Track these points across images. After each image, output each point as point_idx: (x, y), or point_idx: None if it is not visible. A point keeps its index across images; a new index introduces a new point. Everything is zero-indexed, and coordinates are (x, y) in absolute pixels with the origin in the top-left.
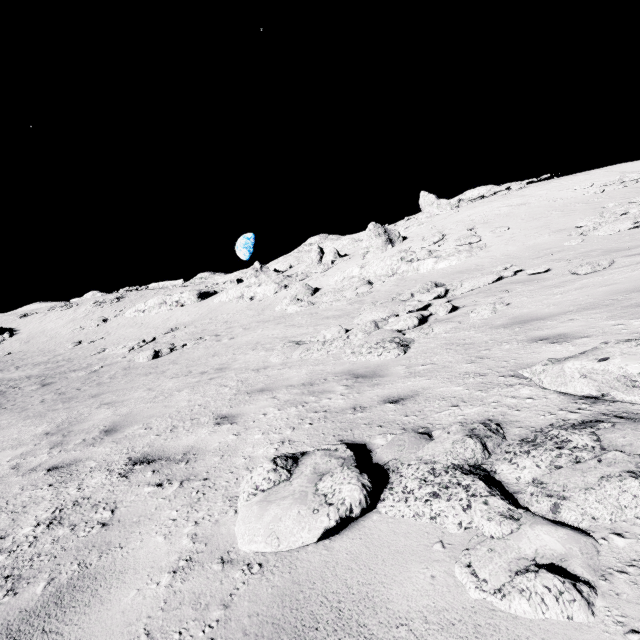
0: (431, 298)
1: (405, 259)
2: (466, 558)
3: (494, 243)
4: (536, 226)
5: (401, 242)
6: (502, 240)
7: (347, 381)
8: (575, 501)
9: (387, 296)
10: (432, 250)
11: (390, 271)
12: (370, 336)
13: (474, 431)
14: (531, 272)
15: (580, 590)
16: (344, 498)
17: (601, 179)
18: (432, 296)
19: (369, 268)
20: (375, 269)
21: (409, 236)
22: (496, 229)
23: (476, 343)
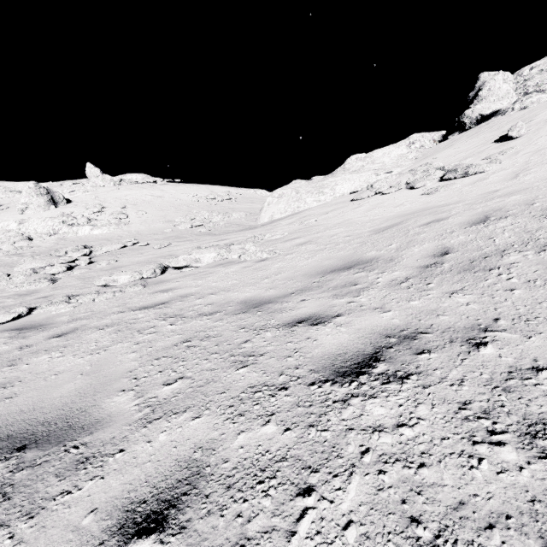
0: (80, 255)
1: (67, 223)
2: (55, 311)
3: (135, 221)
4: (161, 215)
5: (66, 204)
6: (140, 220)
7: (14, 297)
8: (82, 299)
9: (47, 251)
10: (92, 218)
11: (52, 231)
12: (30, 277)
13: (68, 296)
14: (139, 245)
15: (74, 306)
16: (21, 311)
17: (202, 192)
18: (80, 254)
19: (29, 225)
20: (36, 227)
21: (74, 200)
22: (139, 212)
23: (91, 277)
